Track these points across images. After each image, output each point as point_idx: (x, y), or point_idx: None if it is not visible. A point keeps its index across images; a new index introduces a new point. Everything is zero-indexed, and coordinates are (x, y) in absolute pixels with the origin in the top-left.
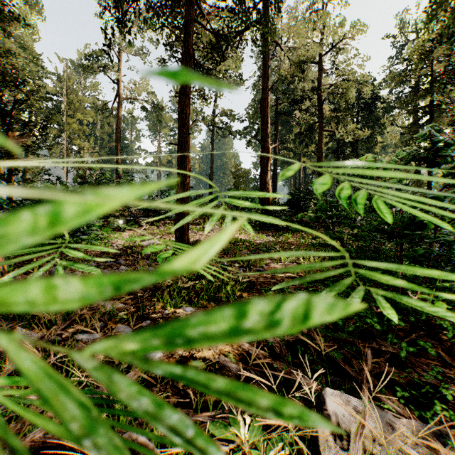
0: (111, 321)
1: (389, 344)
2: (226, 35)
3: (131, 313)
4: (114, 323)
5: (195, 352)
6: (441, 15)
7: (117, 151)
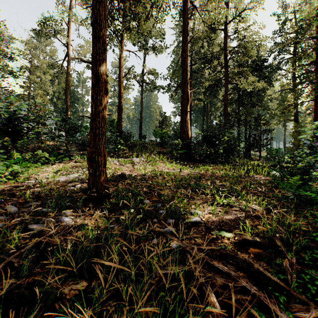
0: None
1: None
2: None
3: None
4: None
5: None
6: None
7: (66, 99)
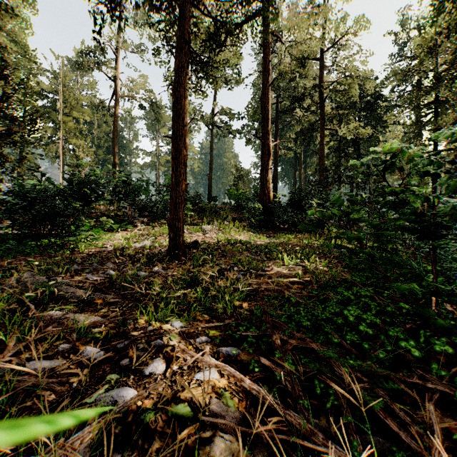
0: (80, 341)
1: (435, 378)
2: (225, 21)
3: (106, 330)
4: (83, 344)
5: (180, 389)
6: (448, 7)
7: (114, 149)
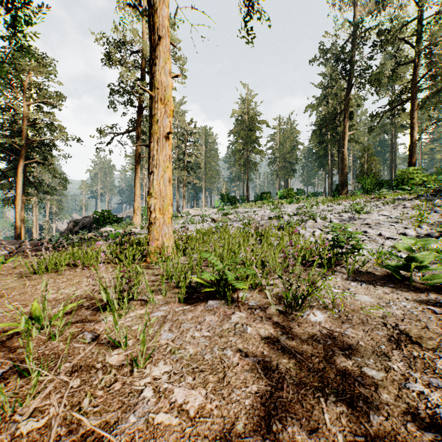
0: None
1: None
2: None
3: None
4: None
5: None
6: None
7: (392, 157)
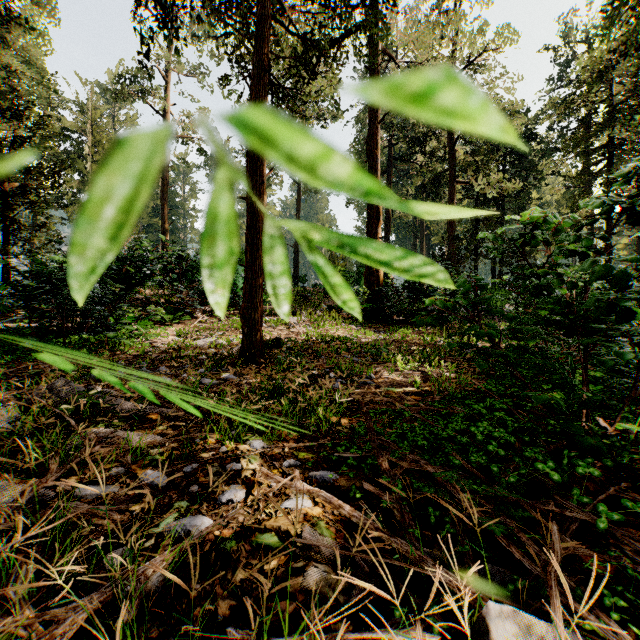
0: (137, 464)
1: (575, 505)
2: (317, 40)
3: (169, 451)
4: (140, 468)
5: (265, 518)
6: (626, 16)
7: (163, 211)
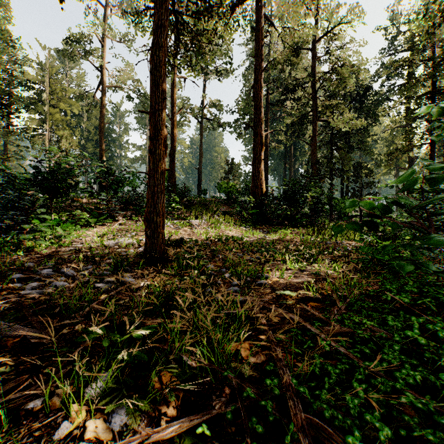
0: None
1: None
2: None
3: None
4: None
5: None
6: None
7: (101, 141)
